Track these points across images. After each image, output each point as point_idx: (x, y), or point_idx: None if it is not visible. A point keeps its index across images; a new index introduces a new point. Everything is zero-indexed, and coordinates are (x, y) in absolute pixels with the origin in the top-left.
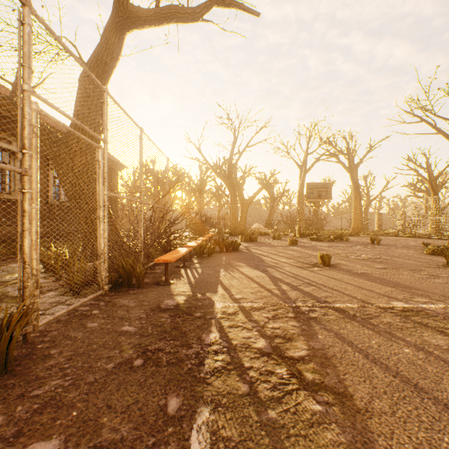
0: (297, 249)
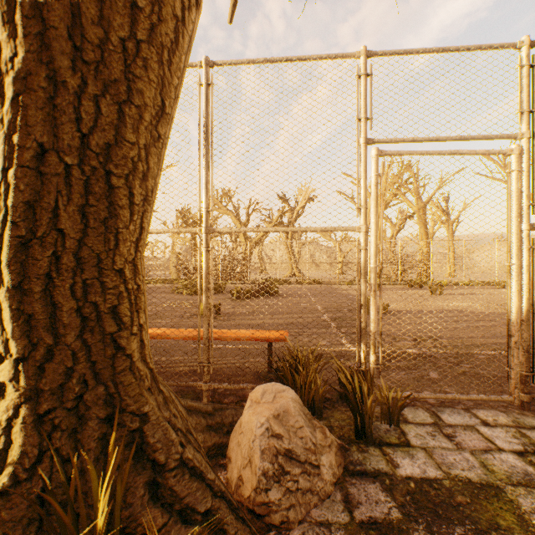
0: None
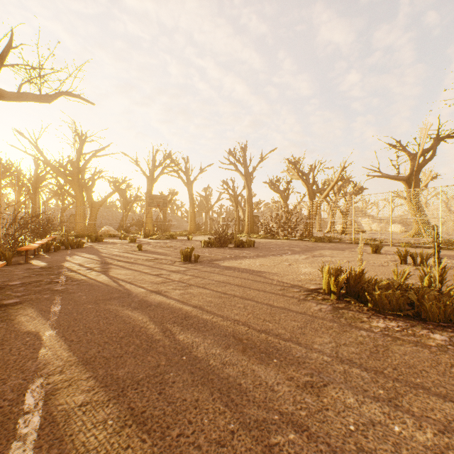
0: (133, 245)
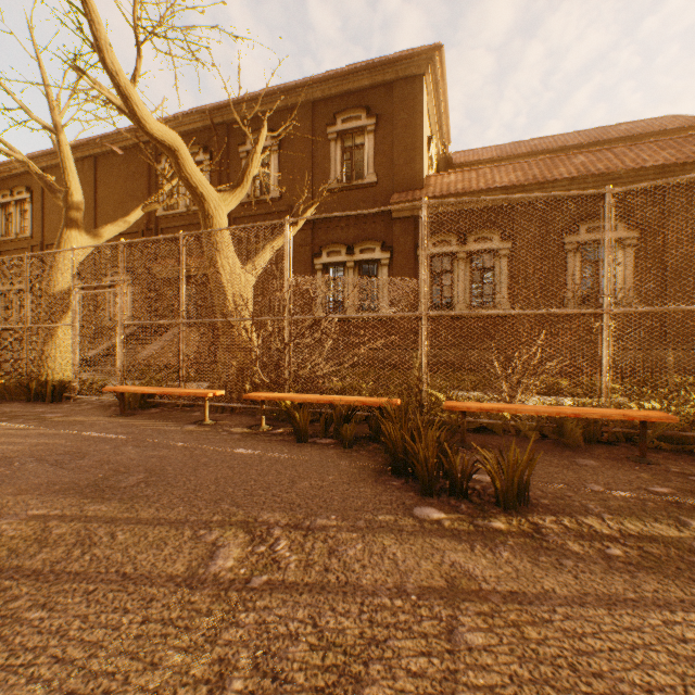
0: None
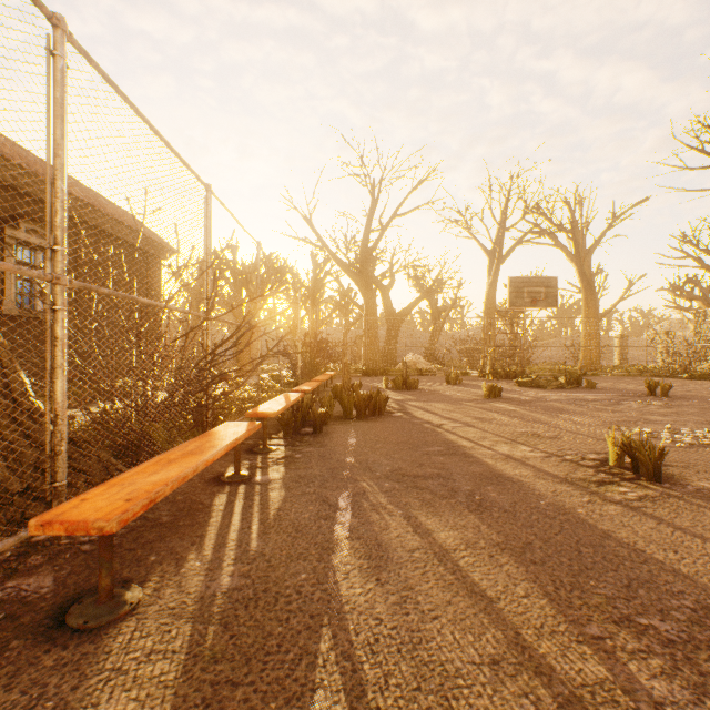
0: (511, 409)
